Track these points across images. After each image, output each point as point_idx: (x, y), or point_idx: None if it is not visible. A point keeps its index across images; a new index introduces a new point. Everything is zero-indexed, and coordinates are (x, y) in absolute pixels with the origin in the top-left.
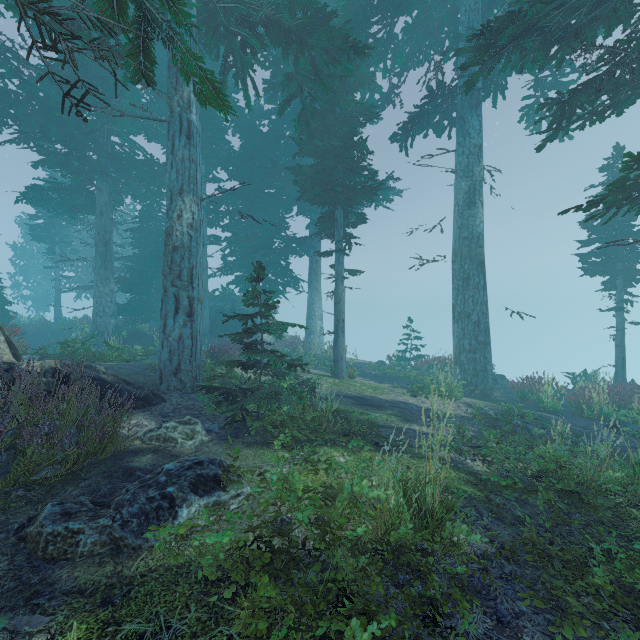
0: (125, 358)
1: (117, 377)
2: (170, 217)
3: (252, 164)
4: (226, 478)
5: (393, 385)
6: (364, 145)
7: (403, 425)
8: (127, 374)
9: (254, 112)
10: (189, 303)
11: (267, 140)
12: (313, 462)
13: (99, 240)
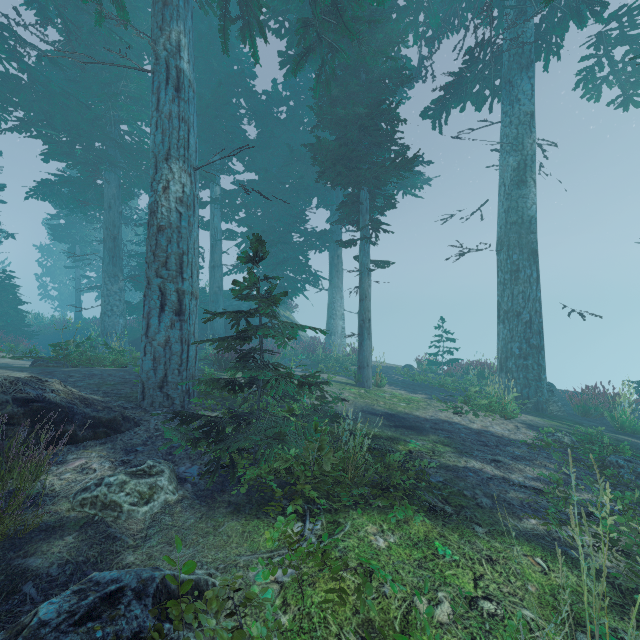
0: (123, 362)
1: (73, 395)
2: (154, 190)
3: (269, 153)
4: (160, 638)
5: (428, 396)
6: (395, 112)
7: (457, 462)
8: (113, 384)
9: (271, 99)
10: (178, 298)
11: (285, 127)
12: (335, 569)
13: (107, 235)
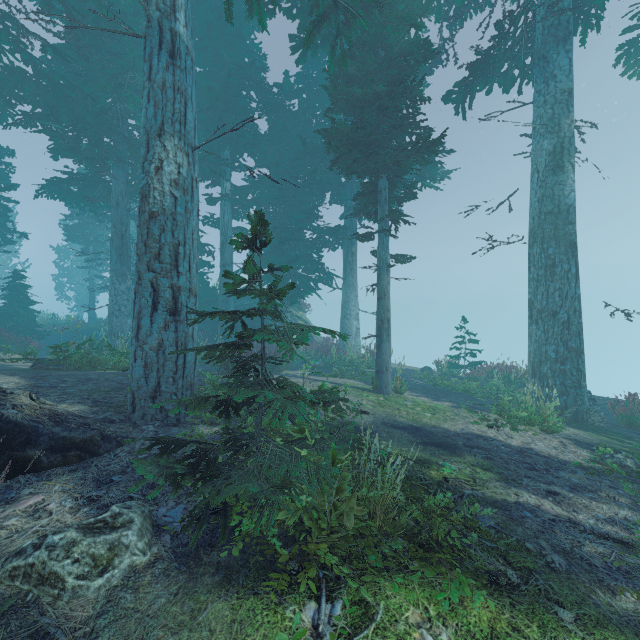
0: (125, 365)
1: (41, 411)
2: (146, 171)
3: (280, 146)
4: None
5: (454, 404)
6: (418, 89)
7: (505, 495)
8: (107, 391)
9: (283, 91)
10: (172, 295)
11: (297, 120)
12: None
13: (115, 233)
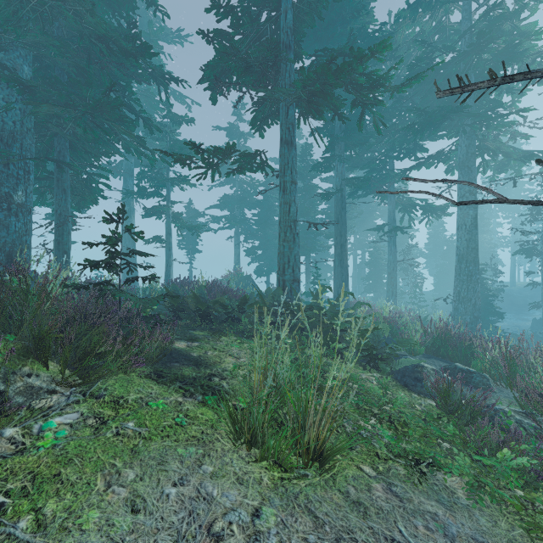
0: None
1: None
2: None
3: None
4: None
5: None
6: None
7: None
8: None
9: None
10: None
11: None
12: None
13: None
